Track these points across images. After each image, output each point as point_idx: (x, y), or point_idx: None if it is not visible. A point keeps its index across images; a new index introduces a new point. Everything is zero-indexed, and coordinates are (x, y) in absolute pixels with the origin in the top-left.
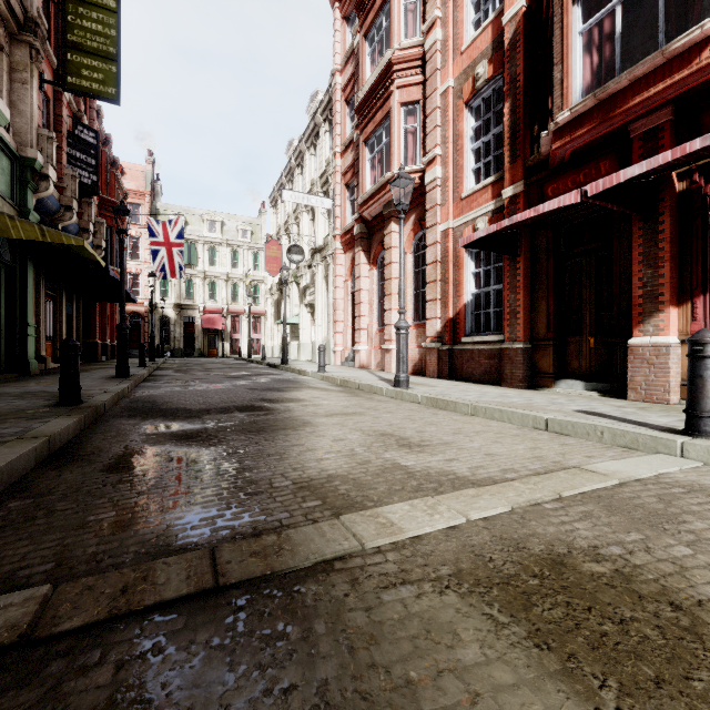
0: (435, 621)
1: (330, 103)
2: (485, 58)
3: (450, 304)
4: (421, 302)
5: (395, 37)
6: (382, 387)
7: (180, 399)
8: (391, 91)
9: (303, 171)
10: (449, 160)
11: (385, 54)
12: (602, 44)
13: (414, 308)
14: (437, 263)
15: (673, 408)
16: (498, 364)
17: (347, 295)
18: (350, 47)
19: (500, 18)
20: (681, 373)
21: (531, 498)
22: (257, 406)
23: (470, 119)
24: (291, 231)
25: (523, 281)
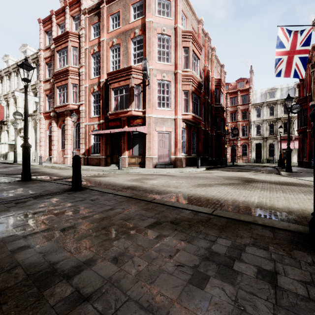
0: (85, 177)
1: (37, 58)
2: (96, 85)
3: (87, 145)
4: (78, 143)
5: (70, 62)
6: (68, 167)
7: (5, 172)
8: (68, 78)
9: (18, 76)
10: (87, 106)
11: (66, 66)
12: (117, 101)
13: (76, 144)
14: (83, 133)
15: (125, 168)
16: (99, 161)
17: (47, 136)
18: (48, 45)
19: (100, 78)
20: (128, 162)
21: (95, 174)
22: (37, 172)
23: (93, 97)
24: (9, 101)
25: (104, 142)
